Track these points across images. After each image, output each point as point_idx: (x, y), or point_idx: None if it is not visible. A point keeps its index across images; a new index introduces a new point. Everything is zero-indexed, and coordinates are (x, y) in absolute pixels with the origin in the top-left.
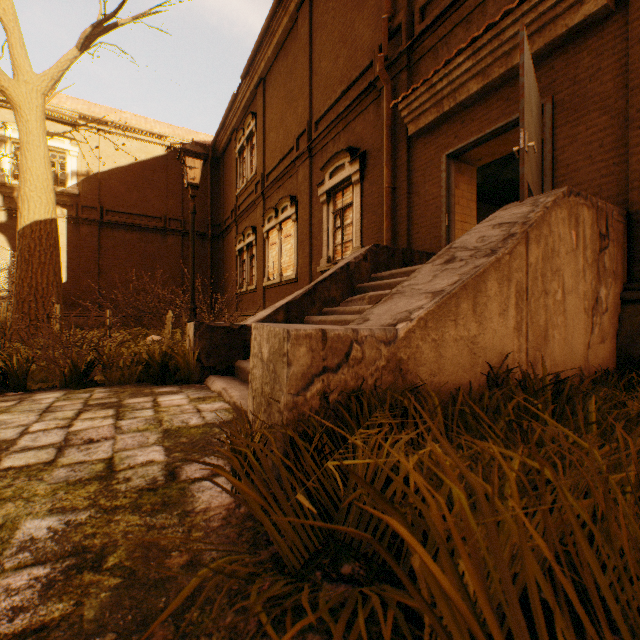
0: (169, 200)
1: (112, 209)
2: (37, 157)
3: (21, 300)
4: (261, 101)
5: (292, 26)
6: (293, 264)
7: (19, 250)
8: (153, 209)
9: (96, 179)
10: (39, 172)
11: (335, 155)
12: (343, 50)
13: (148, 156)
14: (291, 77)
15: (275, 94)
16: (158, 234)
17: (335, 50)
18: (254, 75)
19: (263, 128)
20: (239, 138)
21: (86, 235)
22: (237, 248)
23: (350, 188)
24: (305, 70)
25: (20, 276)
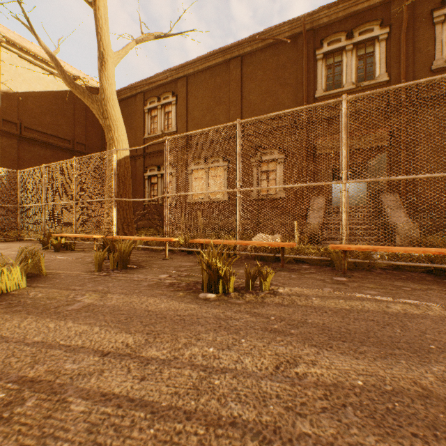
0: (76, 127)
1: (29, 126)
2: (119, 111)
3: (121, 209)
4: (184, 89)
5: (222, 63)
6: (222, 192)
7: (116, 174)
8: (63, 132)
9: (15, 97)
10: (122, 122)
11: (268, 147)
12: (269, 99)
13: (59, 88)
14: (220, 90)
15: (200, 91)
16: (67, 153)
17: (263, 96)
18: (181, 72)
19: (186, 106)
20: (151, 101)
21: (5, 146)
22: (147, 174)
23: (272, 162)
24: (237, 94)
25: (118, 192)
